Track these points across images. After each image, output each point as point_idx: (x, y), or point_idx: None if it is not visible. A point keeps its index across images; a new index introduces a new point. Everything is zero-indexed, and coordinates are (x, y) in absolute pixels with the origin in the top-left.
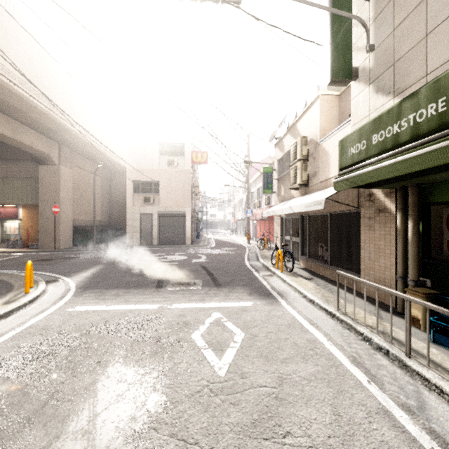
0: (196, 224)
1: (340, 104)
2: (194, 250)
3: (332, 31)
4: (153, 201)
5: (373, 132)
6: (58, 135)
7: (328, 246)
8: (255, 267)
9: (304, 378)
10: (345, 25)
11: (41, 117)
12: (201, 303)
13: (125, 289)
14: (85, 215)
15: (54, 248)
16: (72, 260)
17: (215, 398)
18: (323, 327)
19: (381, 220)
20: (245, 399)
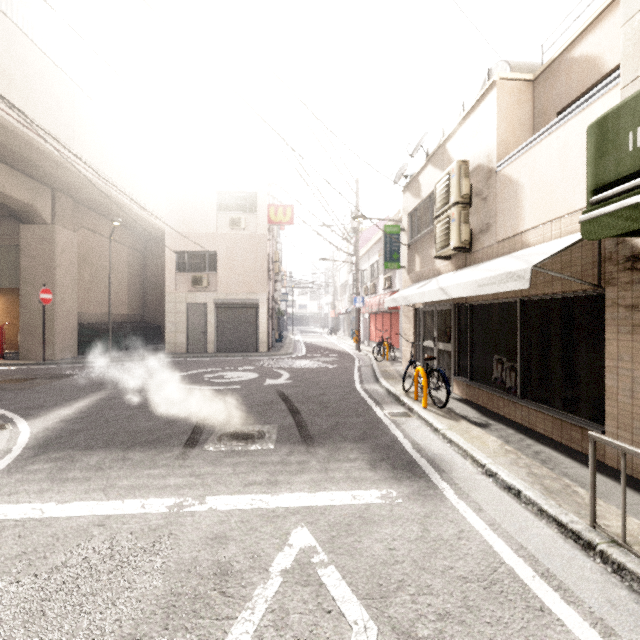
0: (278, 319)
1: (535, 96)
2: (271, 361)
3: None
4: (208, 284)
5: None
6: (48, 175)
7: (517, 362)
8: (374, 396)
9: None
10: None
11: (12, 140)
12: (270, 493)
13: (121, 450)
14: (100, 305)
15: (43, 359)
16: (62, 381)
17: None
18: (579, 593)
19: None
20: None
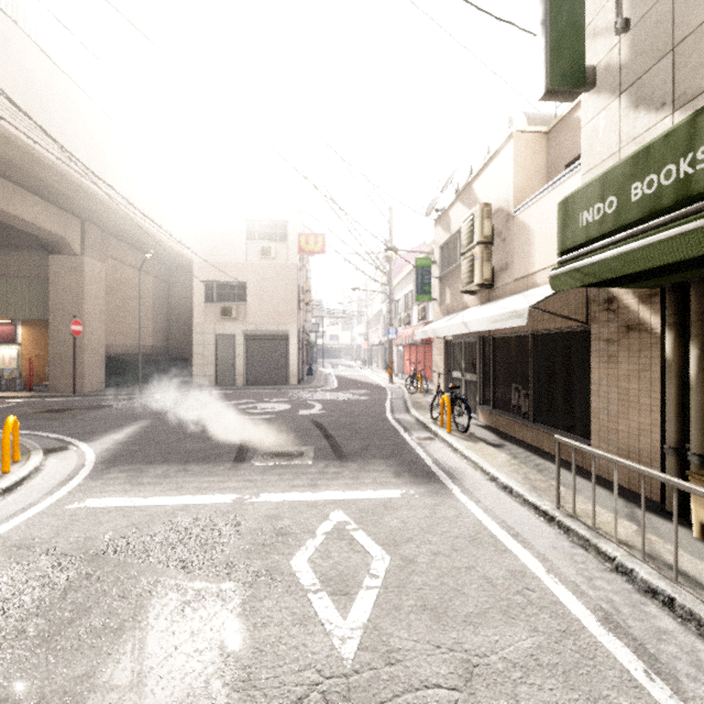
0: (307, 351)
1: (549, 147)
2: (303, 393)
3: None
4: (237, 315)
5: (632, 178)
6: (80, 206)
7: (530, 389)
8: (404, 424)
9: (515, 664)
10: None
11: (50, 175)
12: (311, 492)
13: (180, 464)
14: (126, 336)
15: (73, 391)
16: (100, 411)
17: None
18: (534, 543)
19: (631, 345)
20: None
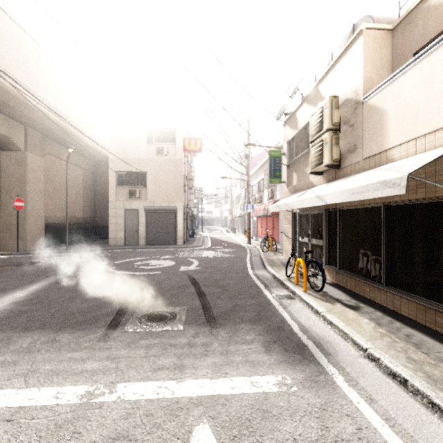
0: (191, 221)
1: (394, 42)
2: (186, 251)
3: None
4: (140, 195)
5: None
6: (20, 114)
7: (382, 256)
8: (263, 280)
9: None
10: None
11: None
12: (176, 379)
13: (53, 331)
14: (62, 210)
15: (17, 250)
16: (26, 268)
17: None
18: None
19: None
20: None
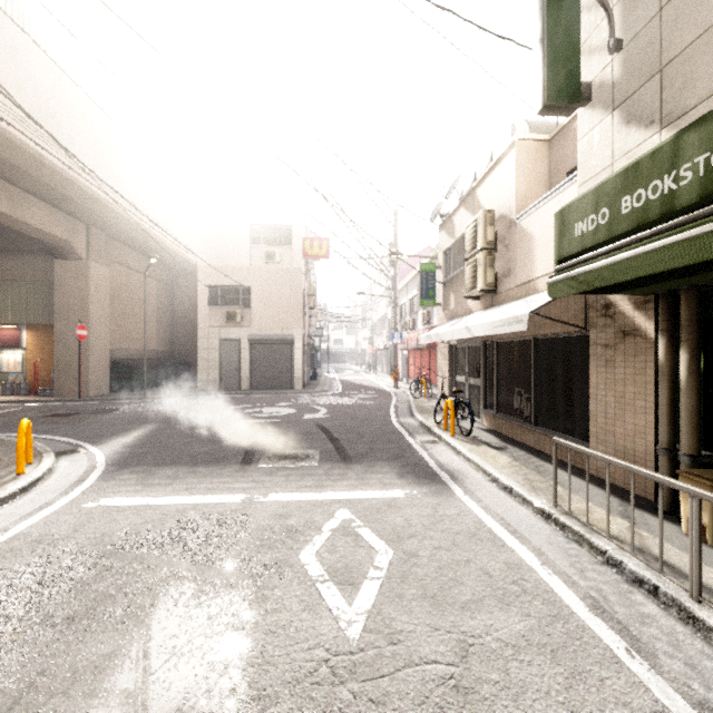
0: (312, 355)
1: (551, 155)
2: (308, 398)
3: (547, 19)
4: (242, 319)
5: (623, 192)
6: (85, 211)
7: (531, 393)
8: (408, 428)
9: (507, 643)
10: (569, 8)
11: (56, 180)
12: (318, 492)
13: (189, 466)
14: (130, 341)
15: (79, 396)
16: (106, 416)
17: (341, 688)
18: (531, 539)
19: (627, 350)
20: (398, 691)
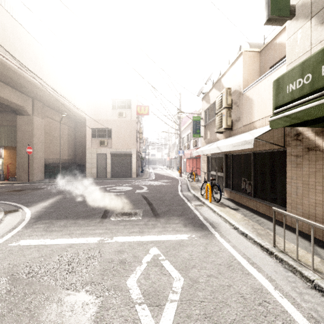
0: (141, 161)
1: (261, 59)
2: (138, 181)
3: None
4: (107, 144)
5: (323, 62)
6: (31, 92)
7: (252, 181)
8: (187, 197)
9: None
10: None
11: (15, 76)
12: (140, 235)
13: (73, 219)
14: (54, 154)
15: (28, 181)
16: (39, 191)
17: None
18: (264, 269)
19: (311, 158)
20: None
